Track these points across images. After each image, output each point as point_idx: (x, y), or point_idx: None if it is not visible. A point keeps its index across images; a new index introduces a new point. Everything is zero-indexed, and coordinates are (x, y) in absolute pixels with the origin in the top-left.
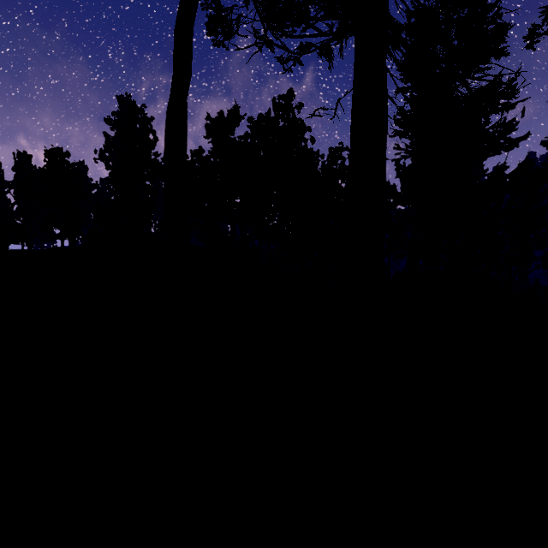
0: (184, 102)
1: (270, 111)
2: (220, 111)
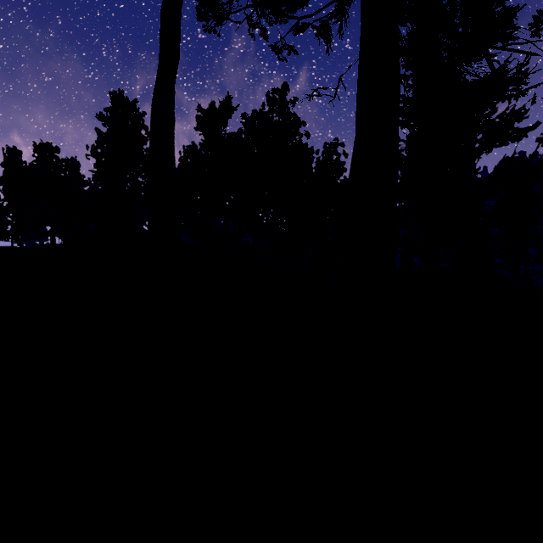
0: (171, 87)
1: (264, 106)
2: (212, 102)
